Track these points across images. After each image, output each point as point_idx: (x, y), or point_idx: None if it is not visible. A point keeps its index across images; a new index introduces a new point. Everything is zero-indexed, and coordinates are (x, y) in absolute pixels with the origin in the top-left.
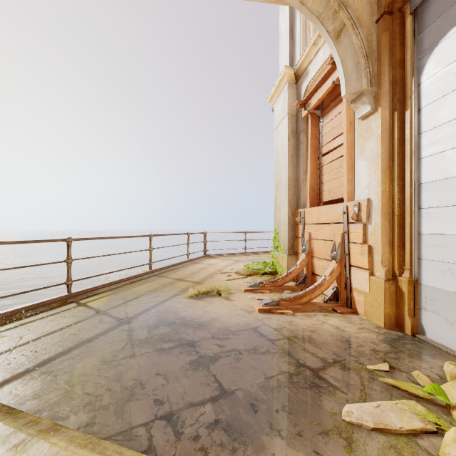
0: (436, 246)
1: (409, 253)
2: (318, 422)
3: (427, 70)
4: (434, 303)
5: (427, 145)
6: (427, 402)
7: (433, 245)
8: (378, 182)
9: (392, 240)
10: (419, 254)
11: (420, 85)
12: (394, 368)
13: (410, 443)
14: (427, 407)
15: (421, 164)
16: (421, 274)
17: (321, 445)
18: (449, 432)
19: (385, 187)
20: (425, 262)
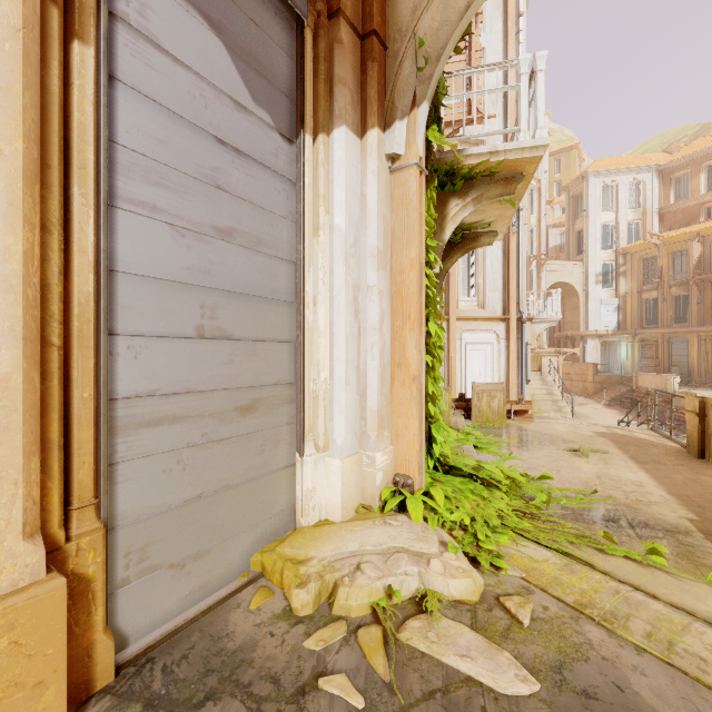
0: (154, 423)
1: (94, 458)
2: (588, 710)
3: (133, 5)
4: (151, 549)
5: (131, 184)
6: (384, 627)
7: (147, 421)
8: (9, 209)
9: (40, 432)
10: (109, 452)
11: (112, 15)
12: (319, 673)
13: (481, 628)
14: (398, 625)
15: (116, 222)
16: (116, 503)
17: (605, 689)
18: (453, 585)
19: (33, 240)
20: (128, 467)
